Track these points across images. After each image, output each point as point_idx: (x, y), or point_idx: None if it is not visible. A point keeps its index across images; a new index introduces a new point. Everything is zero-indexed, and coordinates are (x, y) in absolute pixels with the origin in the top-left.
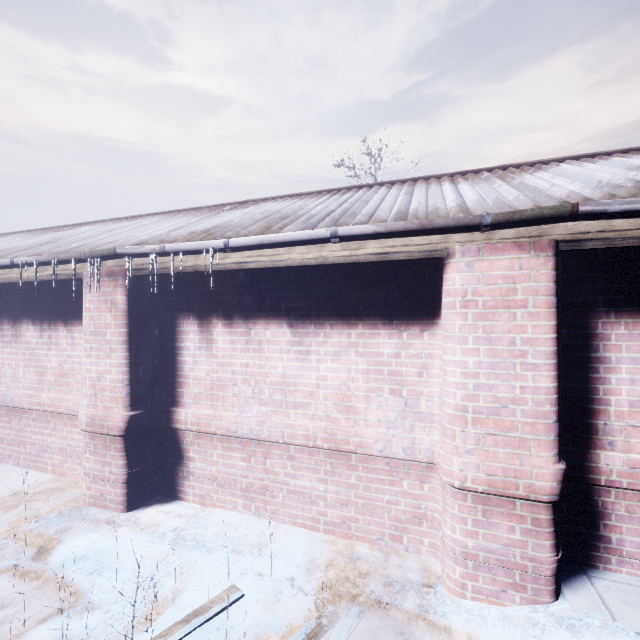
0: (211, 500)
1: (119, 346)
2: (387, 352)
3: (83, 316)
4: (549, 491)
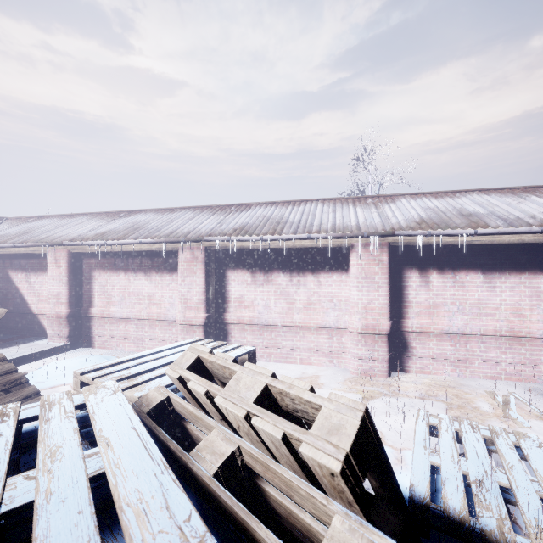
0: (428, 369)
1: (385, 285)
2: (542, 286)
3: (355, 268)
4: None
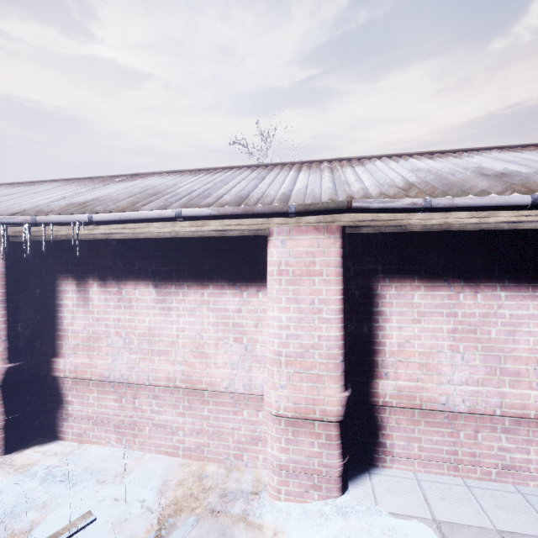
0: (88, 437)
1: None
2: (232, 308)
3: None
4: (336, 413)
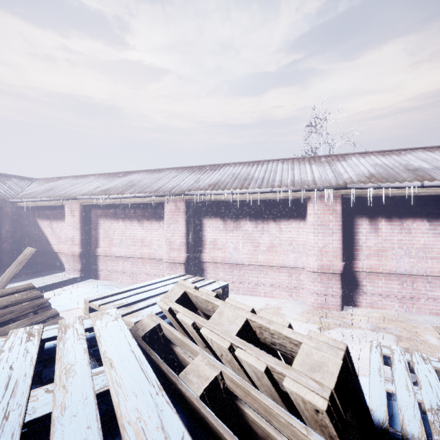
0: (377, 305)
1: (338, 231)
2: None
3: (312, 217)
4: None
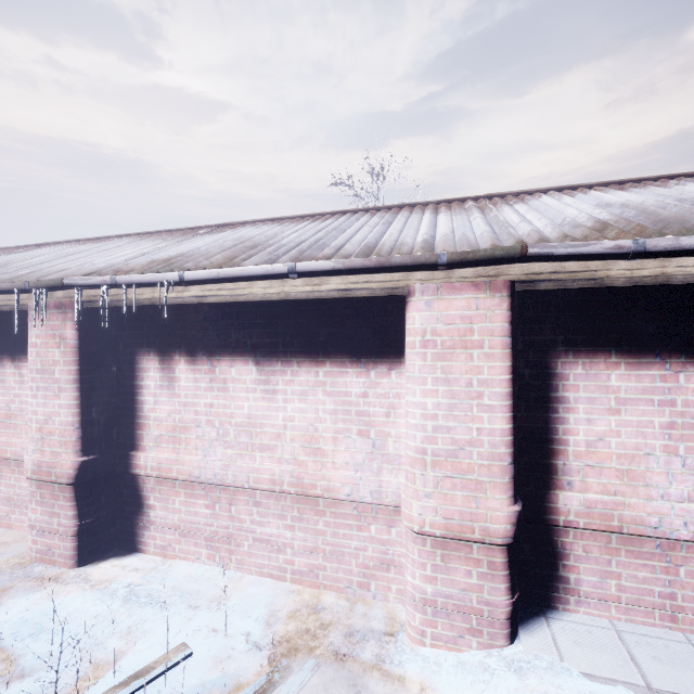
0: (173, 551)
1: (69, 385)
2: (355, 391)
3: (29, 352)
4: (503, 534)
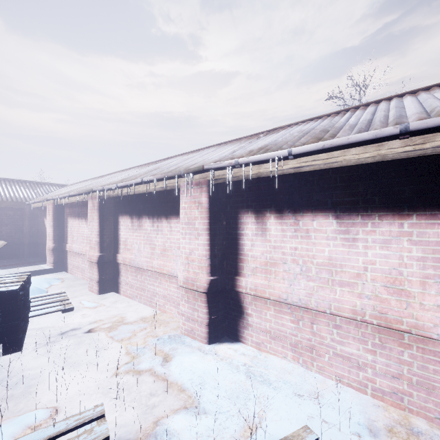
0: (265, 347)
1: (203, 232)
2: None
3: (180, 212)
4: None
